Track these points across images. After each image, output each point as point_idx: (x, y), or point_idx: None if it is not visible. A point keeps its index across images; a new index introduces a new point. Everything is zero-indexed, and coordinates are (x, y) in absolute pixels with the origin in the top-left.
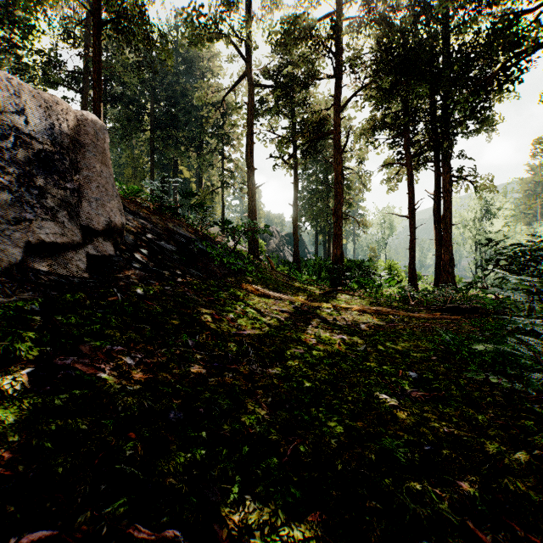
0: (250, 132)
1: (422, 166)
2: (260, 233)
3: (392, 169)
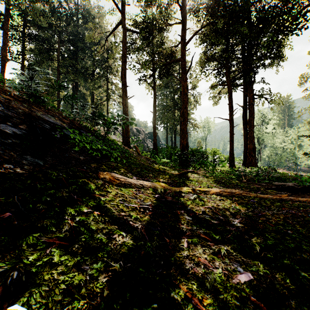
0: (124, 61)
1: (233, 89)
2: (132, 131)
3: (216, 90)
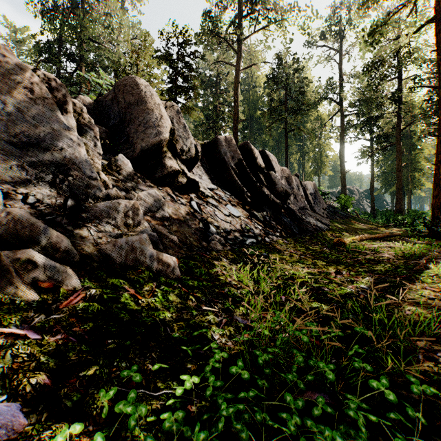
0: (342, 143)
1: None
2: None
3: None
